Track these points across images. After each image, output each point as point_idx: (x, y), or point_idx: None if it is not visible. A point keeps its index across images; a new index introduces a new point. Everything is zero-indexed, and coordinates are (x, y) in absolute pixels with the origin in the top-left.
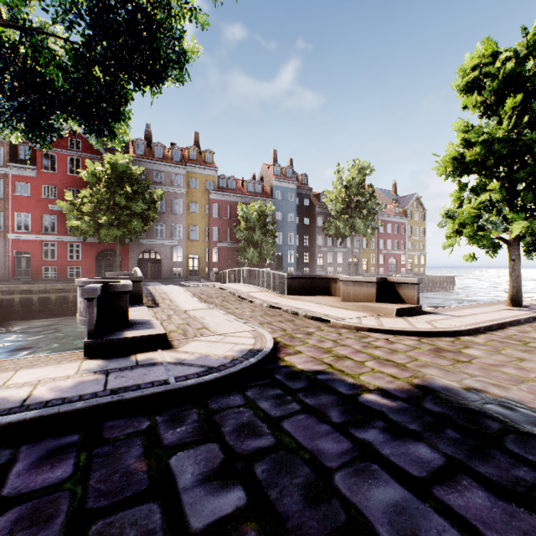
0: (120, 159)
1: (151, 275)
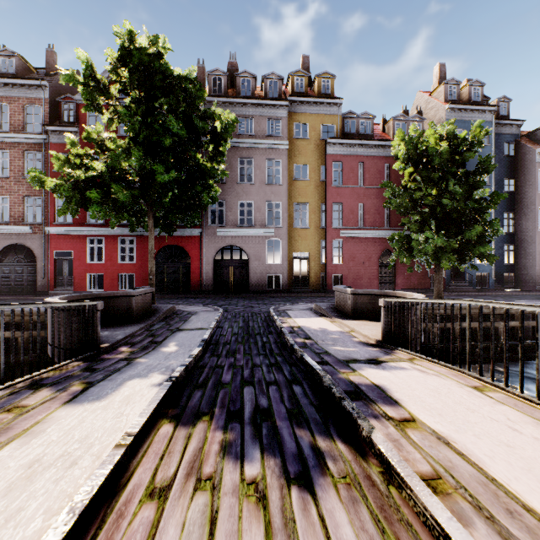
0: (130, 30)
1: (233, 286)
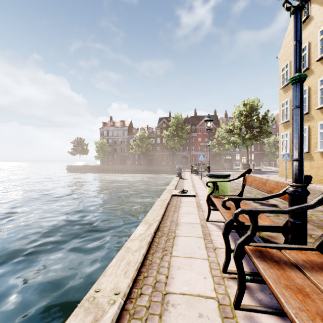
0: None
1: None
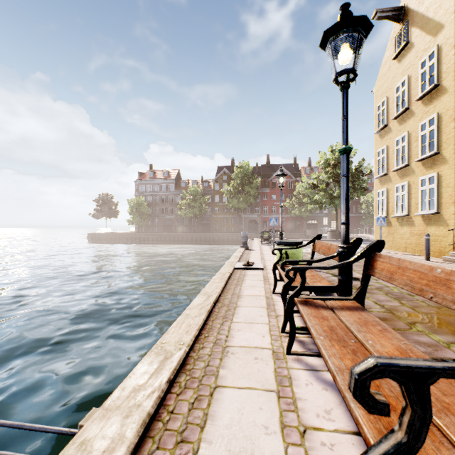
0: None
1: None
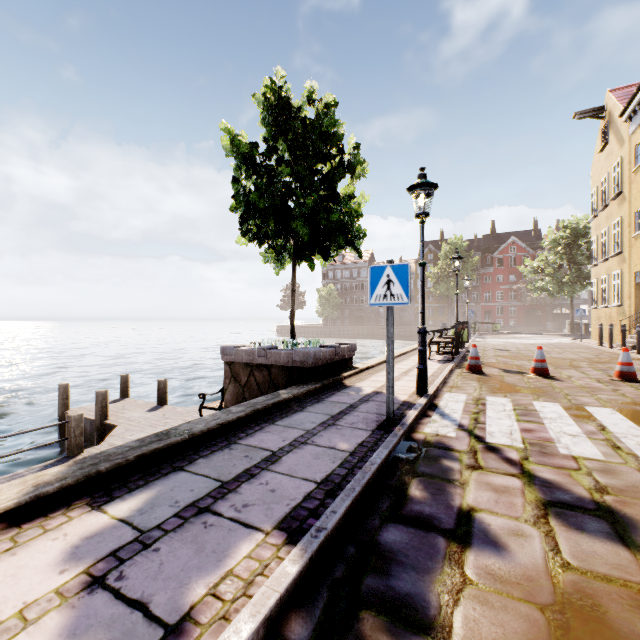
0: None
1: None
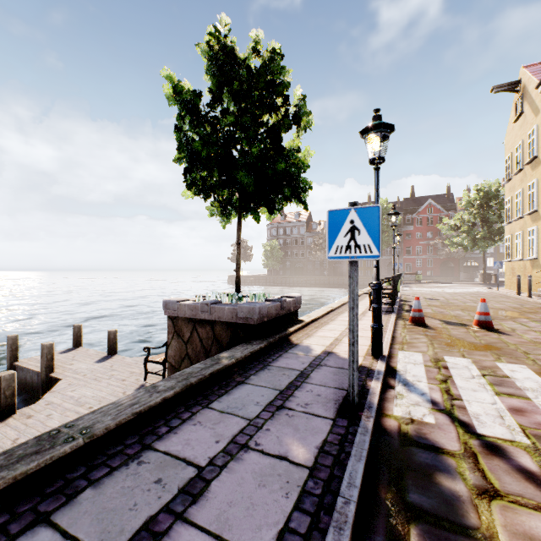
0: None
1: None
